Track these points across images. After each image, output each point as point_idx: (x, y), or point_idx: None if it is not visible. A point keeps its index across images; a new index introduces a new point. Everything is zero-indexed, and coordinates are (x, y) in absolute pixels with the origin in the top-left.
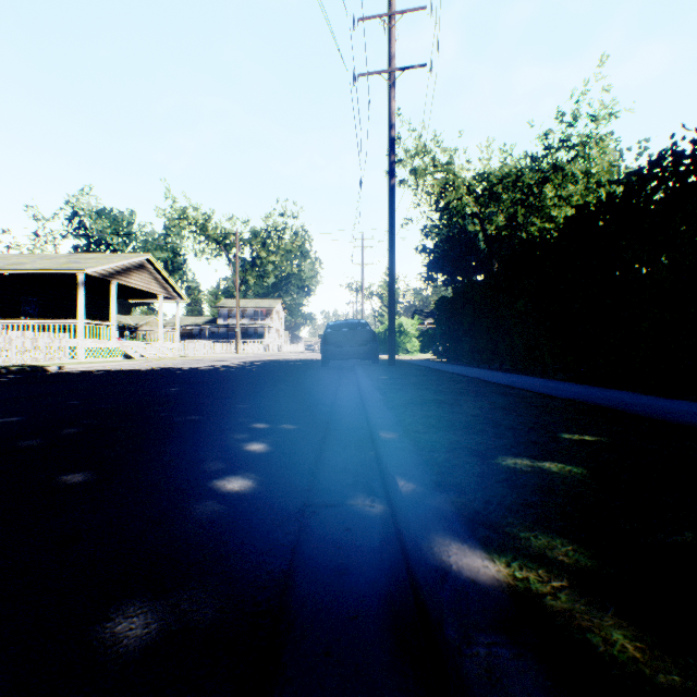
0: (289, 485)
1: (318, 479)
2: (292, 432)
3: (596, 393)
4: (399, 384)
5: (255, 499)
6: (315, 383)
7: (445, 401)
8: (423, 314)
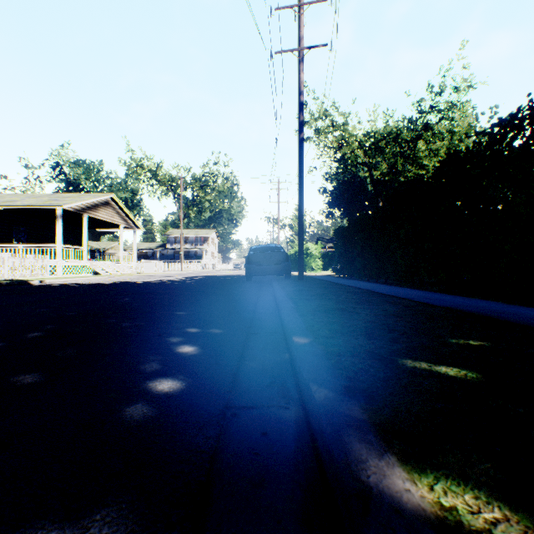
0: (213, 386)
1: (239, 380)
2: (219, 336)
3: (467, 302)
4: (307, 295)
5: (181, 400)
6: (240, 294)
7: (346, 309)
8: (324, 240)
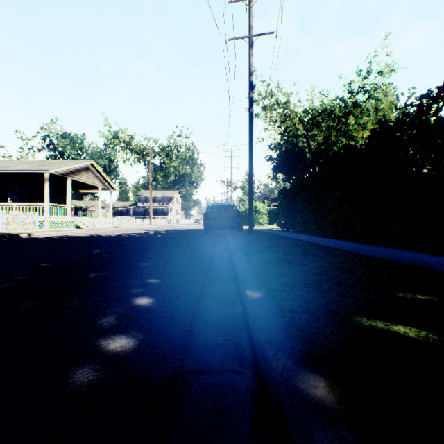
0: (166, 344)
1: (193, 338)
2: (177, 287)
3: (400, 254)
4: (257, 247)
5: (131, 363)
6: (198, 246)
7: (293, 261)
8: (270, 199)
